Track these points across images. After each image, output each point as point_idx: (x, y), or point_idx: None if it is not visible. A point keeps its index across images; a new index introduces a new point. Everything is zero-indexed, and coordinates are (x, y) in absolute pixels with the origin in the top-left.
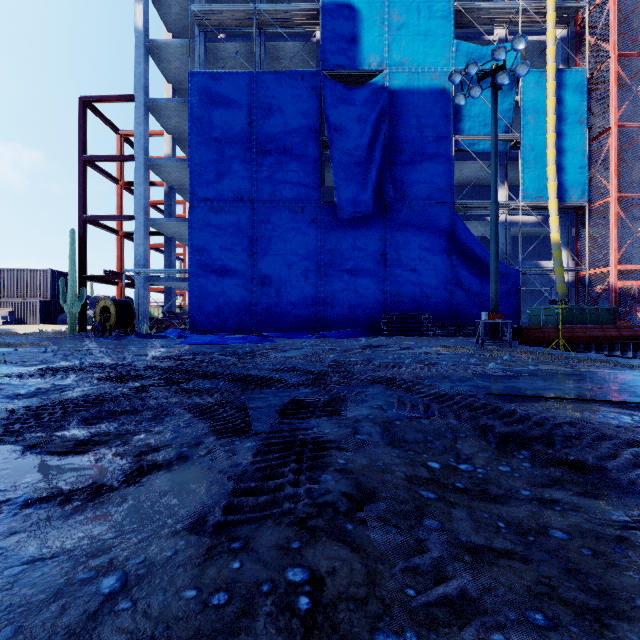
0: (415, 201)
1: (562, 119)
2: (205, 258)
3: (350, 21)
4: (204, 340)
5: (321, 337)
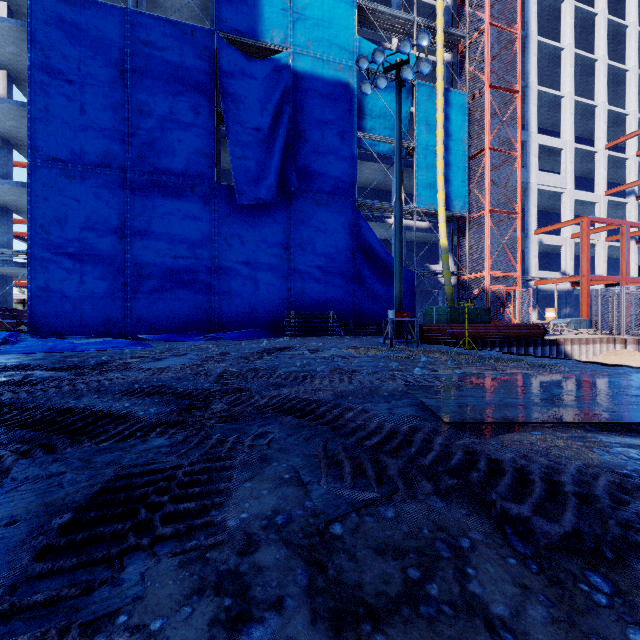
0: (320, 194)
1: (448, 135)
2: (54, 237)
3: None
4: (41, 346)
5: (214, 339)
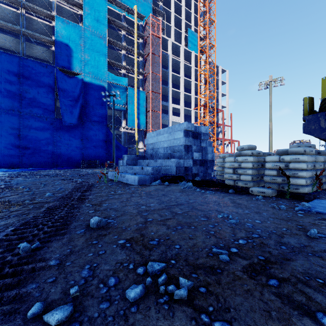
0: (94, 122)
1: (139, 104)
2: None
3: (68, 51)
4: (2, 170)
5: (56, 169)
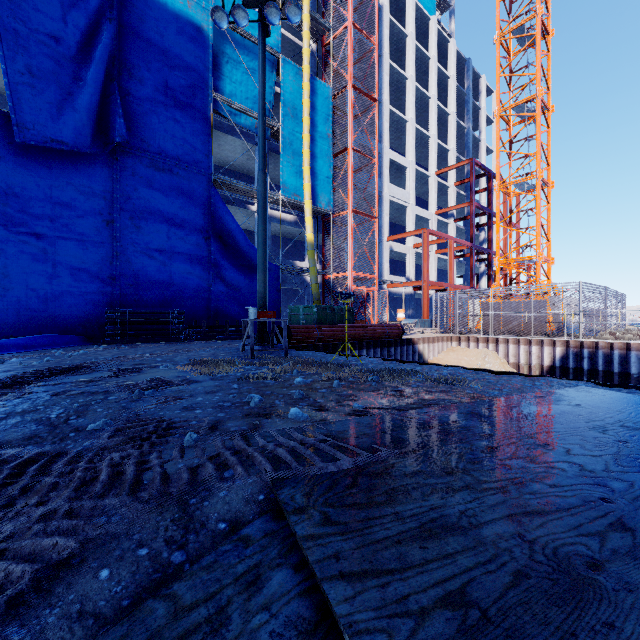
0: (161, 156)
1: (314, 125)
2: None
3: None
4: None
5: None
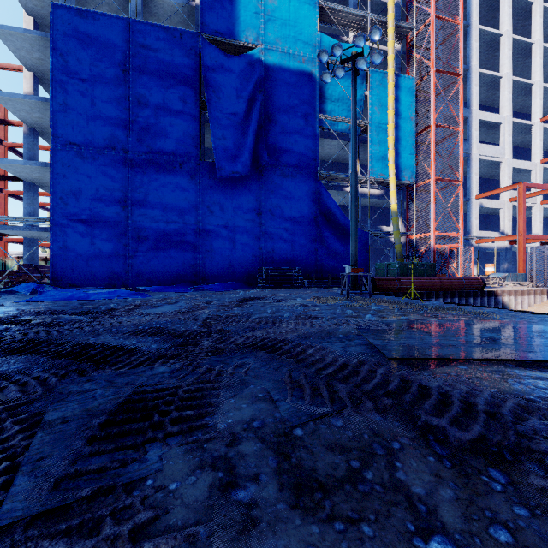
0: (287, 167)
1: (398, 114)
2: (71, 207)
3: None
4: (62, 295)
5: (199, 290)
